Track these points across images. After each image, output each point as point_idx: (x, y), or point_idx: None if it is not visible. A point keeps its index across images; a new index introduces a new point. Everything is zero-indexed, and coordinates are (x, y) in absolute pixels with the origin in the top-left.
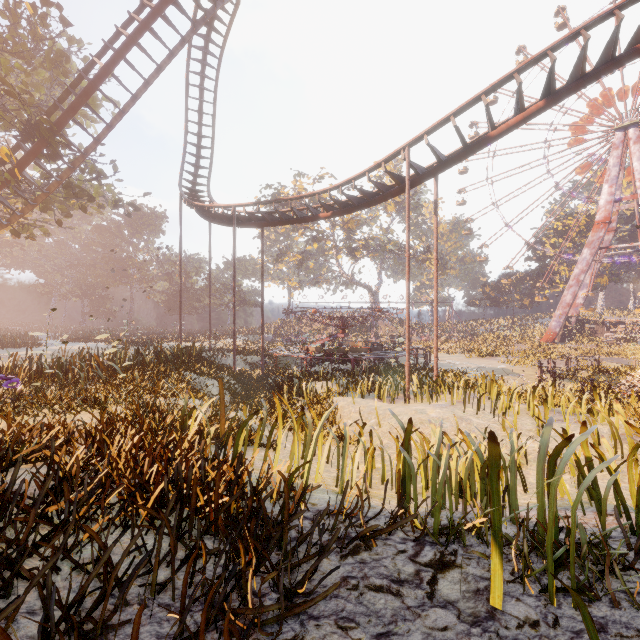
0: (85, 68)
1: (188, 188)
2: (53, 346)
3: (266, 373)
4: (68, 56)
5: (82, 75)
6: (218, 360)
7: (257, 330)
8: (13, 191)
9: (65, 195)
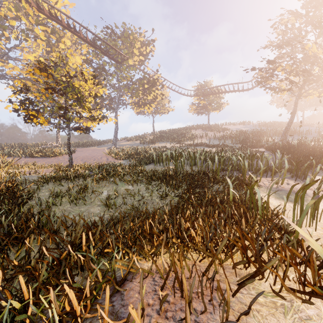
0: None
1: None
2: None
3: None
4: None
5: None
6: None
7: None
8: None
9: None
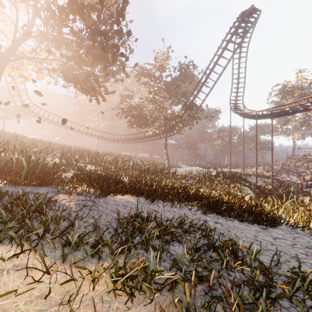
0: (200, 79)
1: (233, 103)
2: (185, 168)
3: (274, 188)
4: (194, 75)
5: (199, 82)
6: (247, 179)
7: (269, 164)
8: (181, 123)
9: (192, 119)
